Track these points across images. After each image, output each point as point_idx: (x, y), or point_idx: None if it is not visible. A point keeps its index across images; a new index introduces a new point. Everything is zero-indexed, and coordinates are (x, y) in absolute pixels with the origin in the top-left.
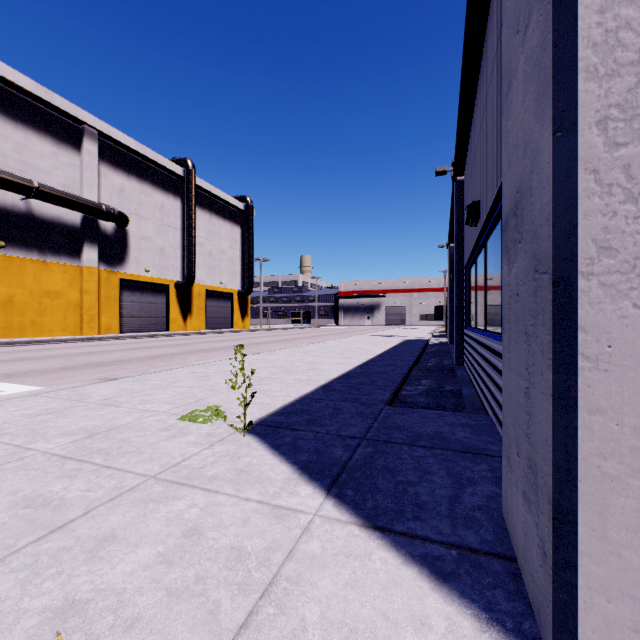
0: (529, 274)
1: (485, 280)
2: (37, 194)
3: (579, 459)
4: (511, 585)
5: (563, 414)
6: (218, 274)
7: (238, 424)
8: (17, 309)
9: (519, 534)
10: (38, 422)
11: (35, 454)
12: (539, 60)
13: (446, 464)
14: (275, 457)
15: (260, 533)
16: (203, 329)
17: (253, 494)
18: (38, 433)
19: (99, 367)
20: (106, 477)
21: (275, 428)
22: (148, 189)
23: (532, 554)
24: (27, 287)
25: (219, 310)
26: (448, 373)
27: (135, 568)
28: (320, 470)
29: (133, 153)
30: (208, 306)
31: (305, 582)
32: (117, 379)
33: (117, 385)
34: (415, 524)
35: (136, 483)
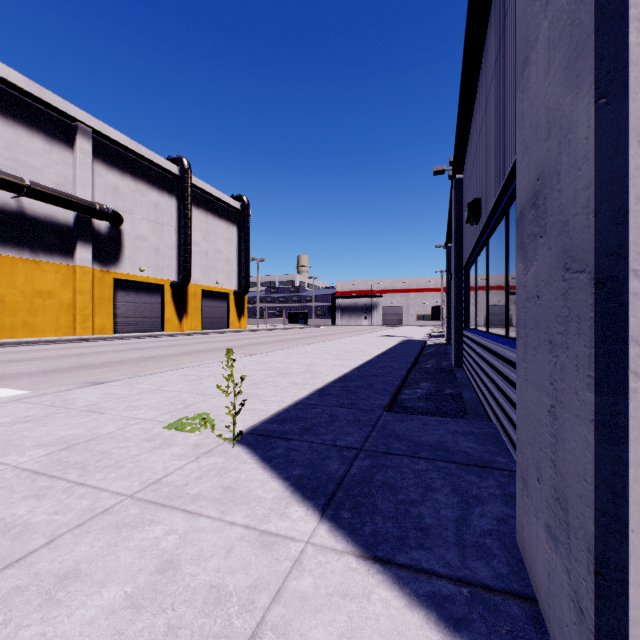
0: (556, 273)
1: (487, 280)
2: (28, 192)
3: (631, 503)
4: (533, 635)
5: (609, 446)
6: (214, 274)
7: (228, 433)
8: (8, 309)
9: (540, 572)
10: (14, 431)
11: (4, 469)
12: (572, 17)
13: (450, 479)
14: (266, 472)
15: (244, 567)
16: (199, 329)
17: (239, 517)
18: (12, 444)
19: (89, 369)
20: (78, 497)
21: (267, 437)
22: (143, 188)
23: (560, 603)
24: (18, 287)
25: (215, 310)
26: (447, 375)
27: (96, 615)
28: (314, 487)
29: (127, 151)
30: (204, 306)
31: (294, 633)
32: (105, 383)
33: (104, 389)
34: (419, 554)
35: (111, 504)
